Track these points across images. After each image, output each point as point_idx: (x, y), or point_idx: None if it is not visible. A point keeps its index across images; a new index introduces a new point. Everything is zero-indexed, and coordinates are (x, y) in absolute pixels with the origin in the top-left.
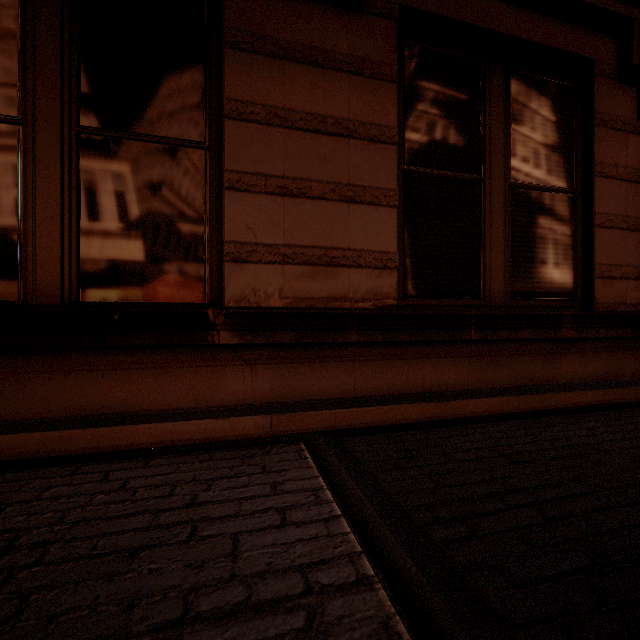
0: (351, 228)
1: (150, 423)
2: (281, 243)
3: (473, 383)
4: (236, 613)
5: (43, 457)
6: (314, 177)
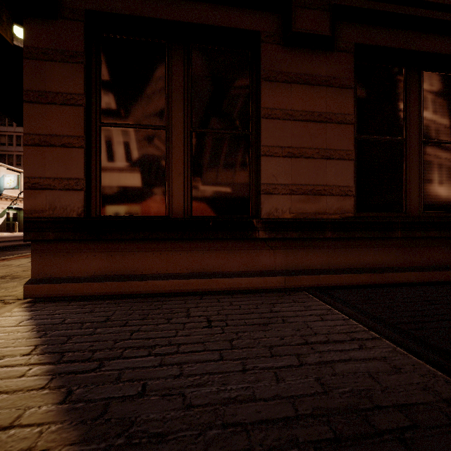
0: (327, 173)
1: (226, 278)
2: (290, 183)
3: (399, 263)
4: (327, 343)
5: (179, 292)
6: (307, 146)
